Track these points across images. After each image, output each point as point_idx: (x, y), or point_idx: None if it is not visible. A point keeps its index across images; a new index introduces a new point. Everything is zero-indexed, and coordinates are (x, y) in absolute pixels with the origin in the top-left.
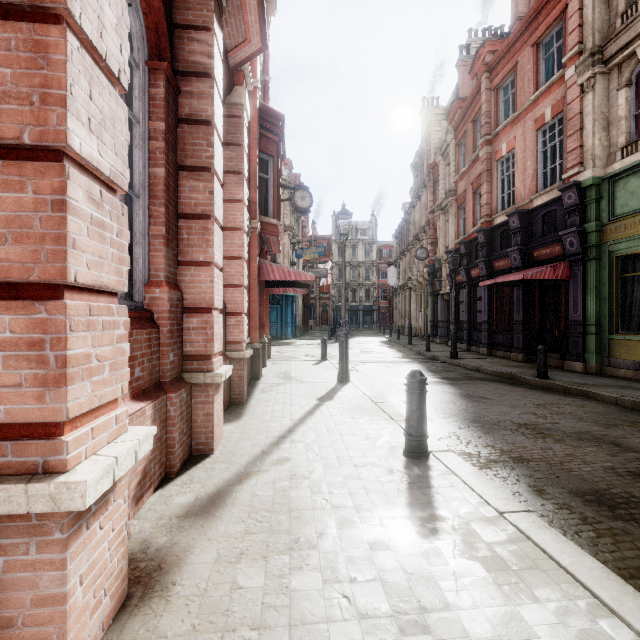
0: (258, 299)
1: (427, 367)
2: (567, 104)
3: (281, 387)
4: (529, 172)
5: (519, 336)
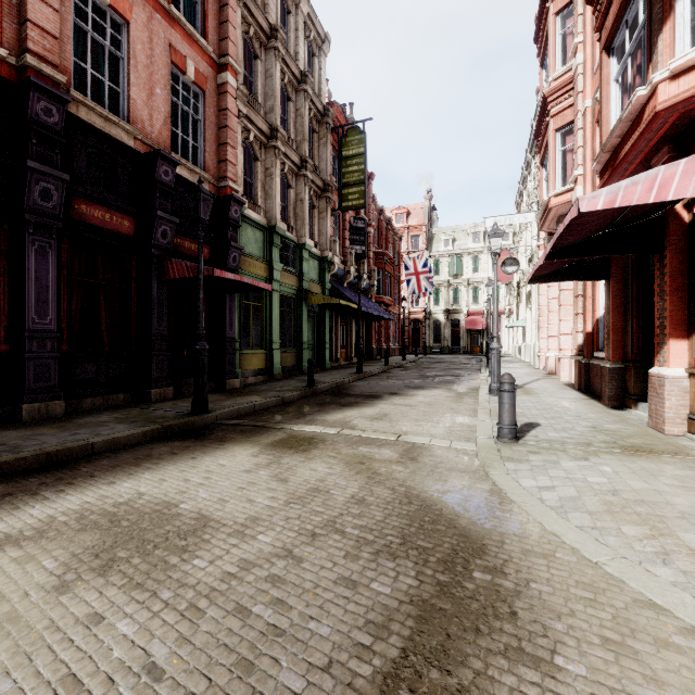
0: (610, 305)
1: (325, 409)
2: (228, 107)
3: (560, 394)
4: (161, 107)
5: (164, 360)
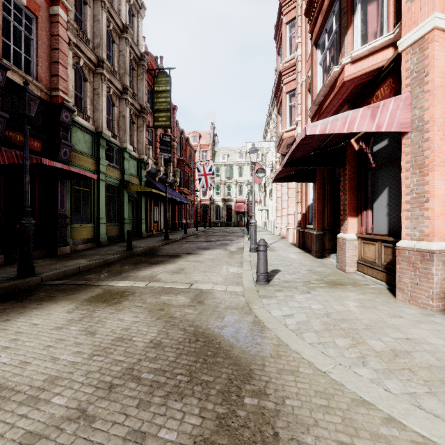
0: (316, 197)
1: (138, 267)
2: (59, 34)
3: (289, 250)
4: None
5: None
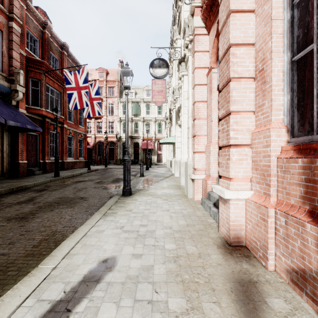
0: None
1: None
2: None
3: None
4: None
5: None
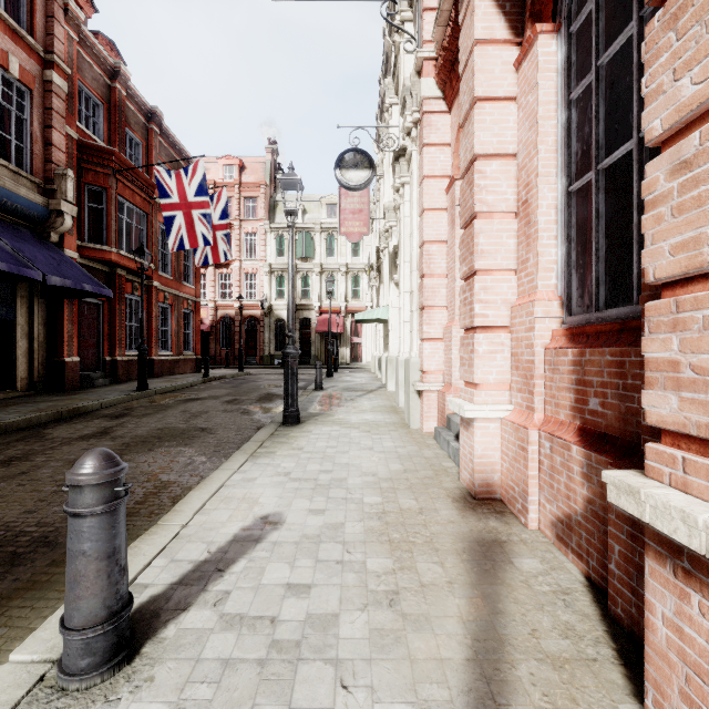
0: None
1: None
2: None
3: None
4: None
5: None
